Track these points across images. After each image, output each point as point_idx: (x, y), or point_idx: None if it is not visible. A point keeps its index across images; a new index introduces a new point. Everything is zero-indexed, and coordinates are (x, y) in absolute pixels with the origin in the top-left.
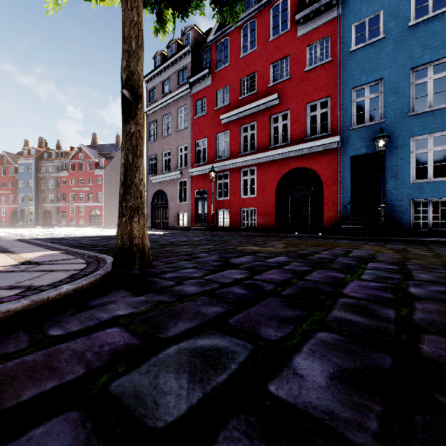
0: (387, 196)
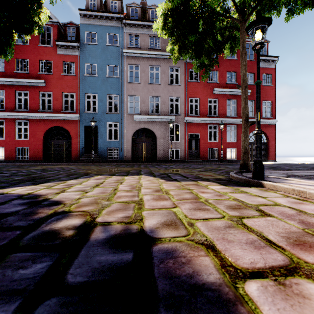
0: (99, 145)
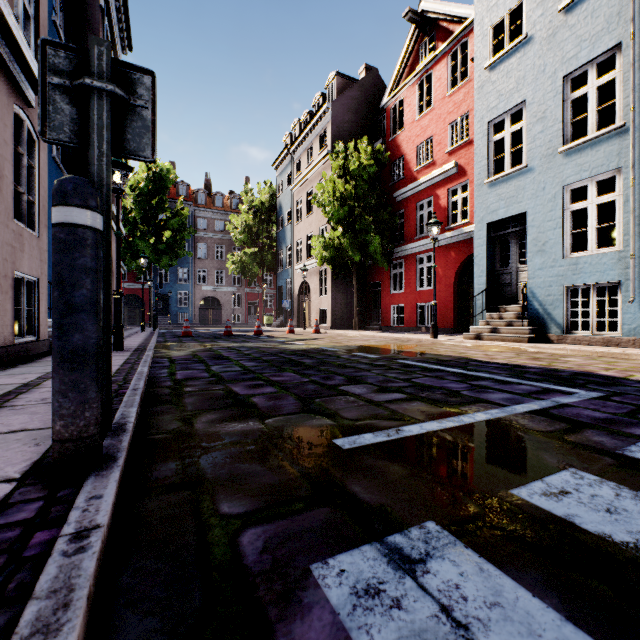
0: (171, 311)
